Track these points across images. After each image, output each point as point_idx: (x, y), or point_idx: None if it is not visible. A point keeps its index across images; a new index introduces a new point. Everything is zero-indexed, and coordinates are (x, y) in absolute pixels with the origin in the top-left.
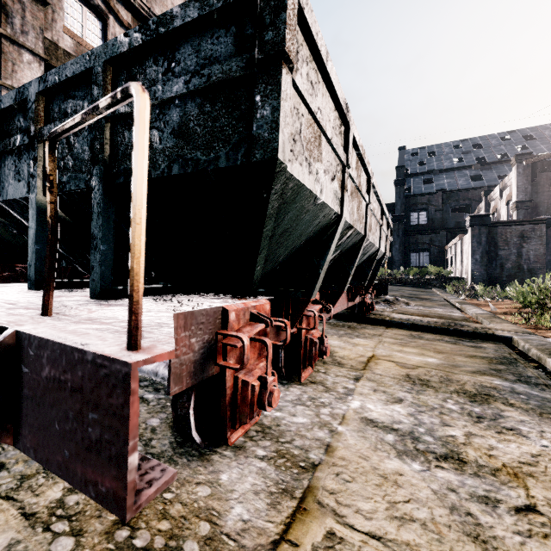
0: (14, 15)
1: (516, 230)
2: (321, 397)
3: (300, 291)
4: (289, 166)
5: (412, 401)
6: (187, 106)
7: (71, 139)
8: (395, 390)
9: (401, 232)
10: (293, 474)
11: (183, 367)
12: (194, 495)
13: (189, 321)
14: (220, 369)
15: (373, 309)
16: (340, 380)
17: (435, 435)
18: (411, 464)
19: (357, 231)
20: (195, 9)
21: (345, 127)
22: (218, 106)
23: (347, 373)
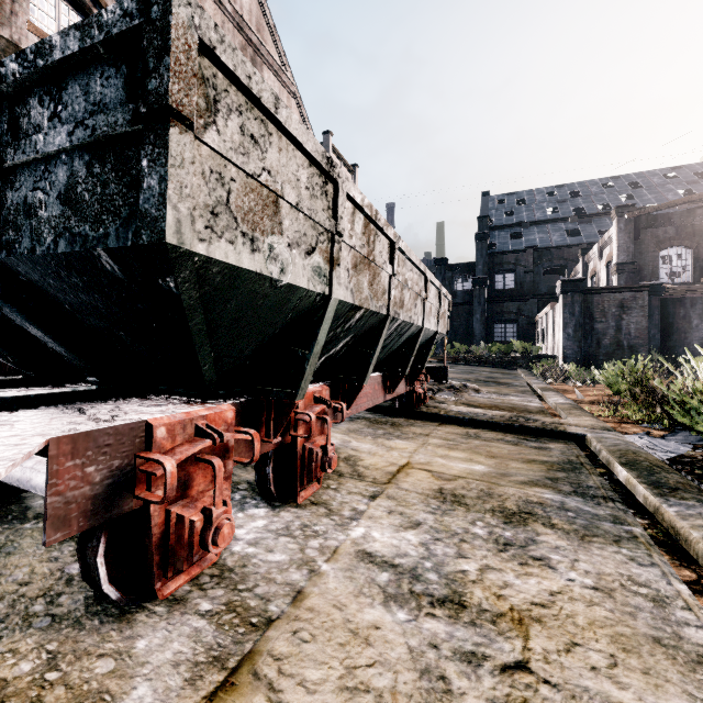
0: None
1: (614, 298)
2: (317, 523)
3: (282, 391)
4: (204, 247)
5: (432, 525)
6: (74, 164)
7: None
8: (417, 511)
9: (483, 299)
10: (236, 635)
11: (72, 506)
12: (88, 673)
13: (83, 445)
14: (144, 502)
15: (425, 401)
16: (351, 498)
17: (442, 571)
18: (397, 613)
19: (372, 310)
20: (75, 40)
21: (334, 185)
22: (107, 167)
23: (364, 488)
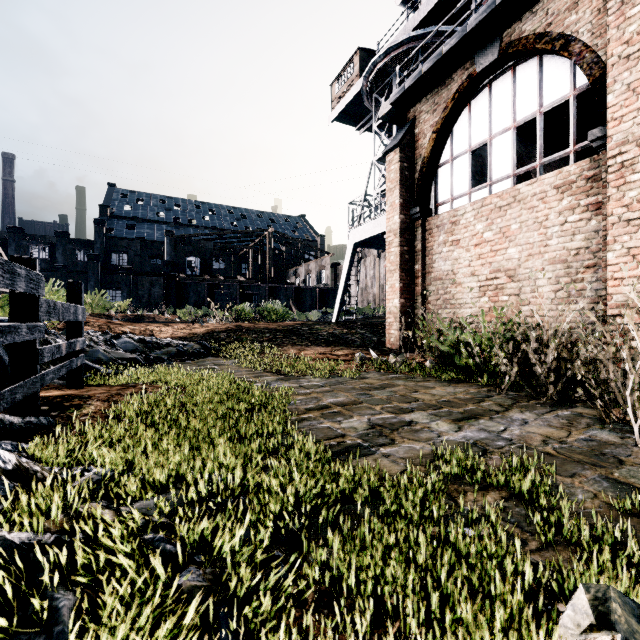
0: None
1: (148, 279)
2: None
3: None
4: None
5: None
6: None
7: None
8: None
9: (97, 271)
10: None
11: None
12: None
13: None
14: None
15: None
16: None
17: None
18: None
19: None
20: None
21: None
22: None
23: None
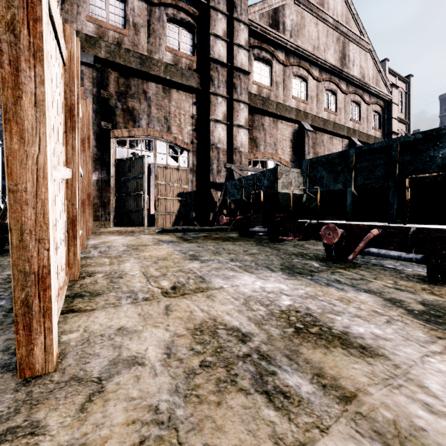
0: (237, 87)
1: None
2: None
3: None
4: None
5: None
6: None
7: (372, 168)
8: None
9: None
10: None
11: None
12: None
13: None
14: None
15: None
16: None
17: None
18: None
19: None
20: None
21: None
22: None
23: None
